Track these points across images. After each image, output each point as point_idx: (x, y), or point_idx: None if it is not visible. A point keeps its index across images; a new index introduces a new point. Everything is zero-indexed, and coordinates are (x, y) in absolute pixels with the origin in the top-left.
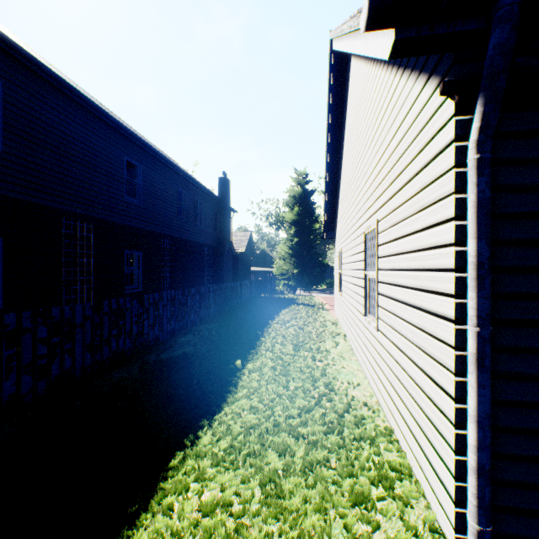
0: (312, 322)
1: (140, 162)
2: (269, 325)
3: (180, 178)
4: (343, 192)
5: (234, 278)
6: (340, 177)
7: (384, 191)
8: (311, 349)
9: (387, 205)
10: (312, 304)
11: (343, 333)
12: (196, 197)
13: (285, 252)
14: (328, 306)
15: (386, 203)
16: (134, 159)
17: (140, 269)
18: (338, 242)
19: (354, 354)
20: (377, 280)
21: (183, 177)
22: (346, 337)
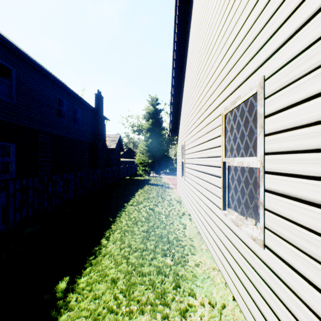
0: (161, 201)
1: (13, 65)
2: (123, 208)
3: (59, 88)
4: (186, 95)
5: (108, 166)
6: (183, 85)
7: (297, 7)
8: (161, 237)
9: (320, 16)
10: (161, 184)
11: (187, 212)
12: (75, 105)
13: (143, 148)
14: (172, 186)
15: (308, 21)
16: (5, 61)
17: (13, 159)
18: (181, 137)
19: (202, 240)
20: (264, 169)
21: (61, 87)
22: (190, 216)
